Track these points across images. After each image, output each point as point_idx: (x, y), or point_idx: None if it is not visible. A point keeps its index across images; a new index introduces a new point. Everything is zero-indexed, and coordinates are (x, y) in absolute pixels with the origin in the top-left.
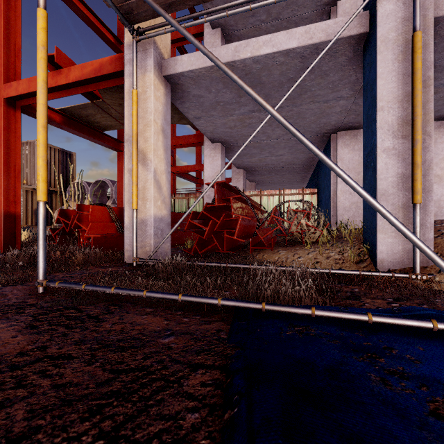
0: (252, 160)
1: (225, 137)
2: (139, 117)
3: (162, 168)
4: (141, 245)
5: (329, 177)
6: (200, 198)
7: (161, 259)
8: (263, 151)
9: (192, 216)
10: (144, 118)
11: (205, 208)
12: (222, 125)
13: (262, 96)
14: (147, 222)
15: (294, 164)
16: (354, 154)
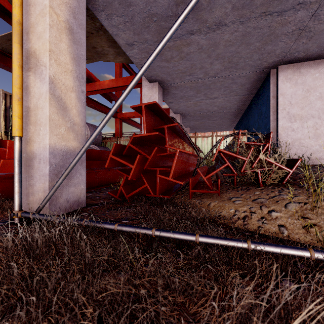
0: (188, 104)
1: (161, 75)
2: (31, 5)
3: (69, 83)
4: (33, 190)
5: (268, 114)
6: (109, 115)
7: (68, 208)
8: (199, 93)
9: (115, 151)
10: (37, 5)
11: (132, 140)
12: (158, 57)
13: (204, 1)
14: (40, 156)
15: (226, 109)
16: (297, 88)
